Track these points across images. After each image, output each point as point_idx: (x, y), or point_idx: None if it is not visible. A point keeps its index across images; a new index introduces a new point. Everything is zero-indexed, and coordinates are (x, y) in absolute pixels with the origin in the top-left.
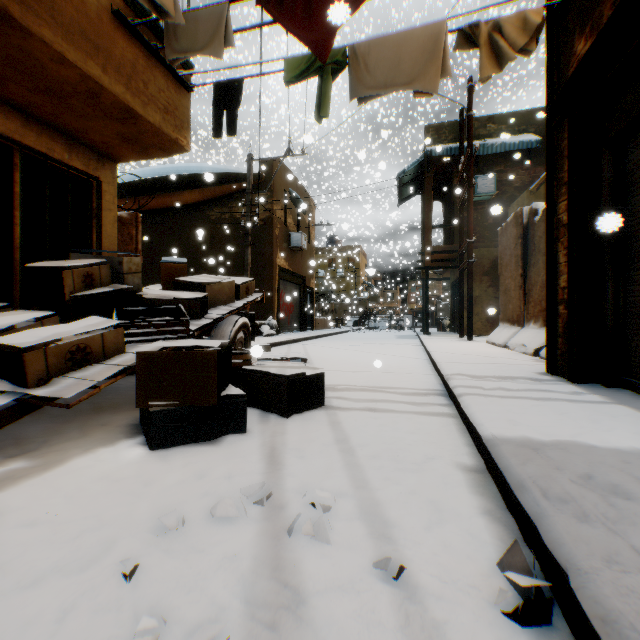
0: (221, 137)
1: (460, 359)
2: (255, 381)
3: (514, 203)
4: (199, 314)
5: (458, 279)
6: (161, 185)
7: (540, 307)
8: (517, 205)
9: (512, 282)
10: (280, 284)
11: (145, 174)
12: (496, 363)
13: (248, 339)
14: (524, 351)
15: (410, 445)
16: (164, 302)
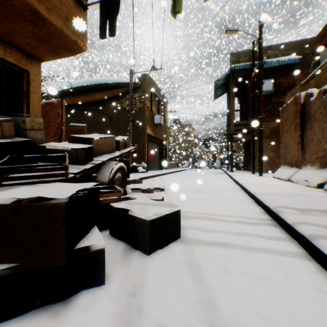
0: (105, 38)
1: (269, 191)
2: (121, 217)
3: (289, 93)
4: (84, 160)
5: (249, 140)
6: (84, 90)
7: (316, 155)
8: (291, 94)
9: (291, 140)
10: (148, 144)
11: (75, 84)
12: (299, 195)
13: (124, 177)
14: (307, 184)
15: (298, 323)
16: (58, 151)
